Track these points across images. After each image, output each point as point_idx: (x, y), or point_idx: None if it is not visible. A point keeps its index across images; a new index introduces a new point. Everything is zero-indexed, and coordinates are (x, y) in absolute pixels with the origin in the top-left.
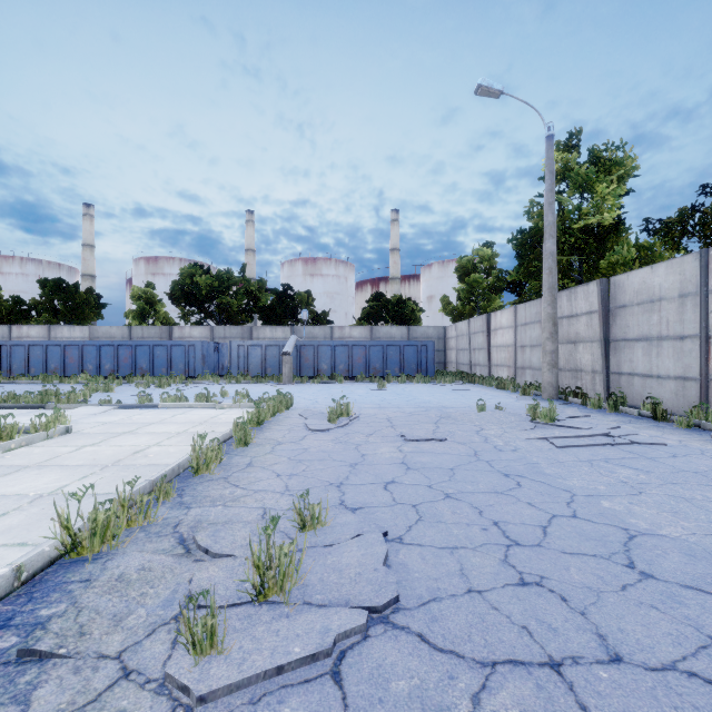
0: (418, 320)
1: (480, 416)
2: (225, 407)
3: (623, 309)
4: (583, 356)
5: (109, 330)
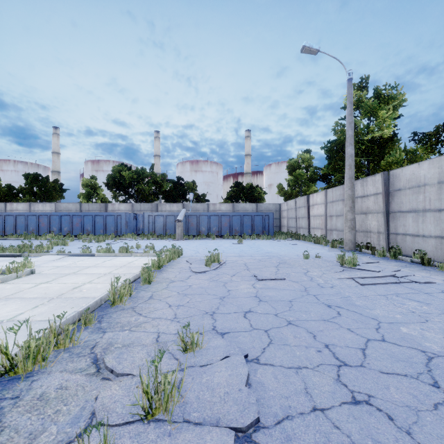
0: (263, 199)
1: (305, 262)
2: (138, 256)
3: (399, 192)
4: (371, 222)
5: (68, 206)
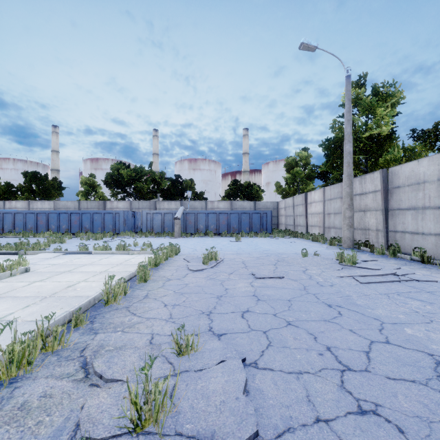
0: (261, 197)
1: (304, 260)
2: (135, 253)
3: (398, 189)
4: (370, 220)
5: (66, 204)
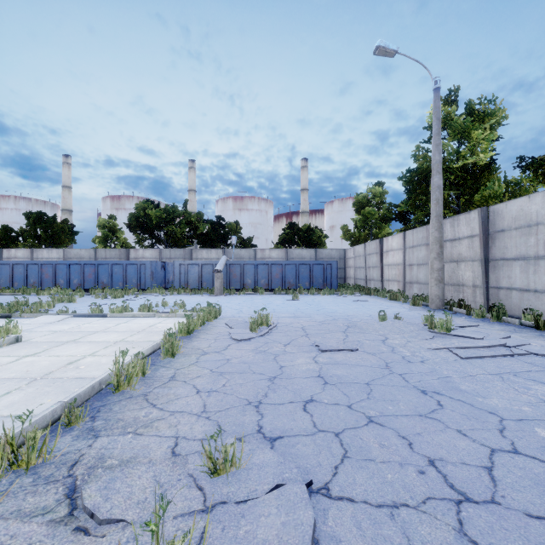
0: (324, 244)
1: (382, 325)
2: (163, 316)
3: (502, 233)
4: (465, 273)
5: (79, 252)
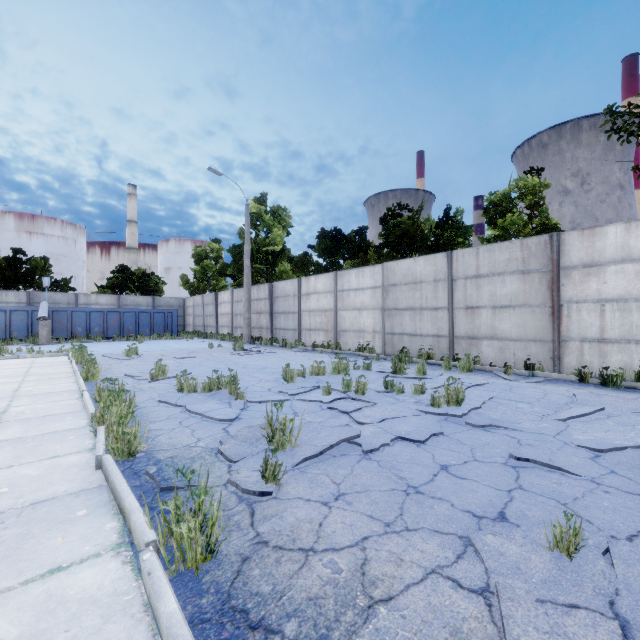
0: (161, 291)
1: (210, 350)
2: (28, 357)
3: (278, 298)
4: (263, 320)
5: None
